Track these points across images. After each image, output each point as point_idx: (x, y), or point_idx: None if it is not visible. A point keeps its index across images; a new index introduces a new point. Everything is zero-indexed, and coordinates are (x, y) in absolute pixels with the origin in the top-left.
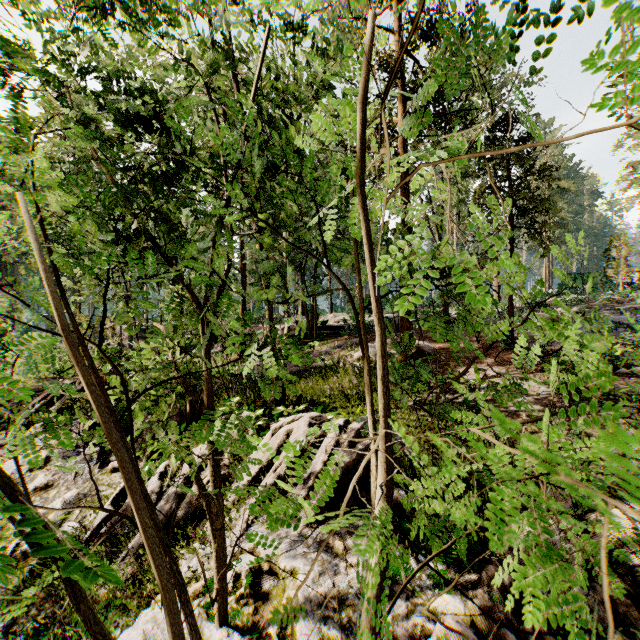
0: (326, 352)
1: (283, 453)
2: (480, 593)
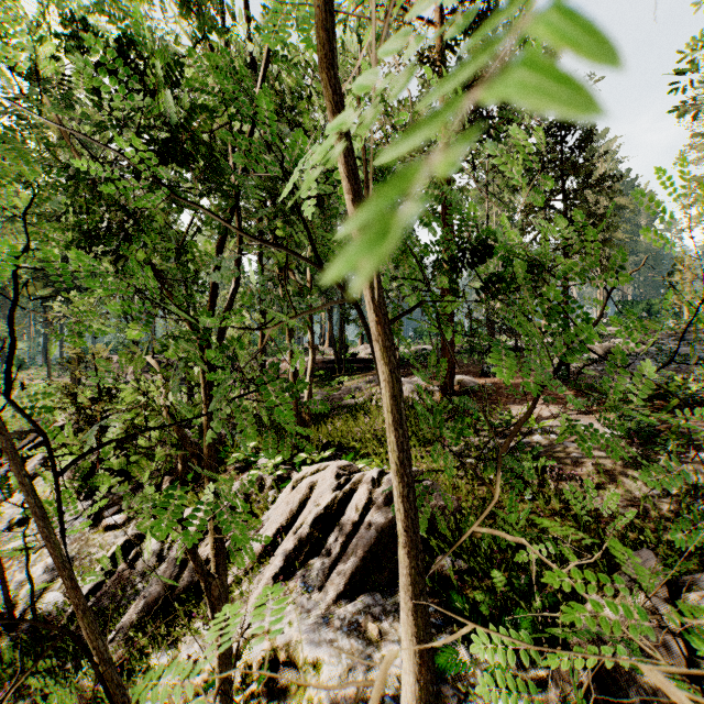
0: (356, 388)
1: (305, 510)
2: (552, 699)
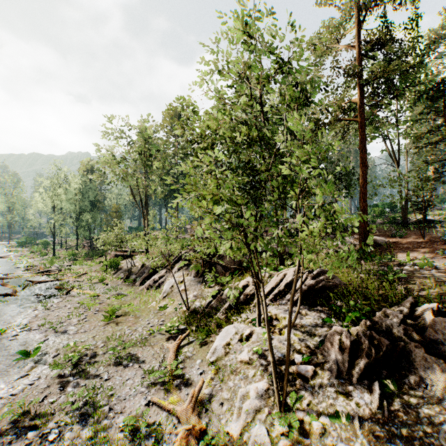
0: None
1: (282, 282)
2: (356, 327)
